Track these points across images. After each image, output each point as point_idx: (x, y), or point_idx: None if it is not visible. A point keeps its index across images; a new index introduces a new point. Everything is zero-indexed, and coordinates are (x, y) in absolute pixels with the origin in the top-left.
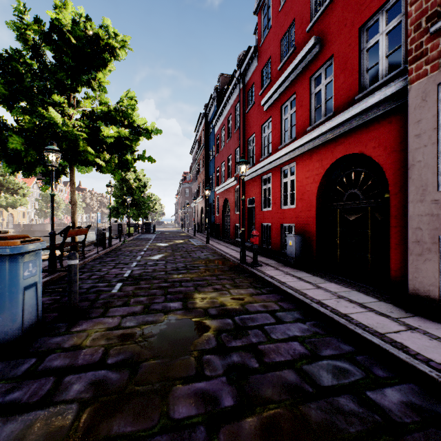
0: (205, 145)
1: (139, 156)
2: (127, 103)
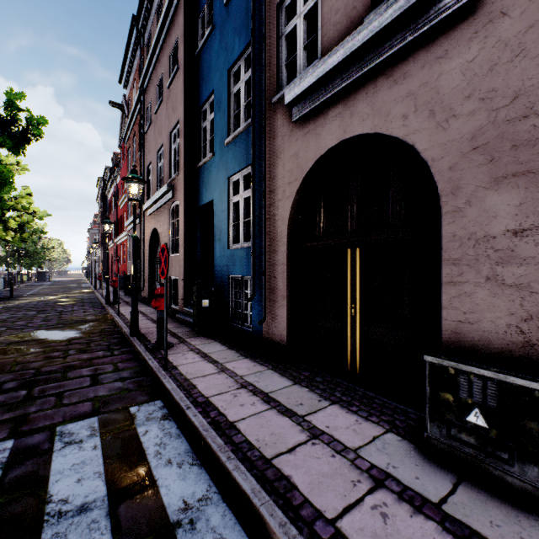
0: (104, 204)
1: (35, 230)
2: (26, 202)
